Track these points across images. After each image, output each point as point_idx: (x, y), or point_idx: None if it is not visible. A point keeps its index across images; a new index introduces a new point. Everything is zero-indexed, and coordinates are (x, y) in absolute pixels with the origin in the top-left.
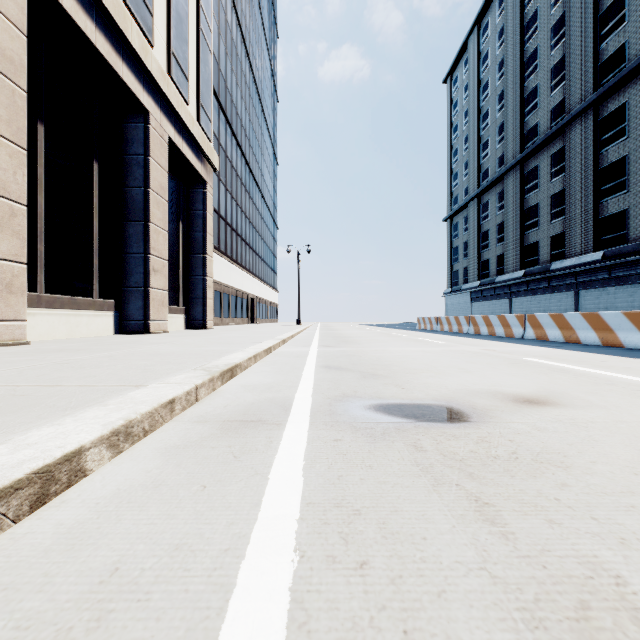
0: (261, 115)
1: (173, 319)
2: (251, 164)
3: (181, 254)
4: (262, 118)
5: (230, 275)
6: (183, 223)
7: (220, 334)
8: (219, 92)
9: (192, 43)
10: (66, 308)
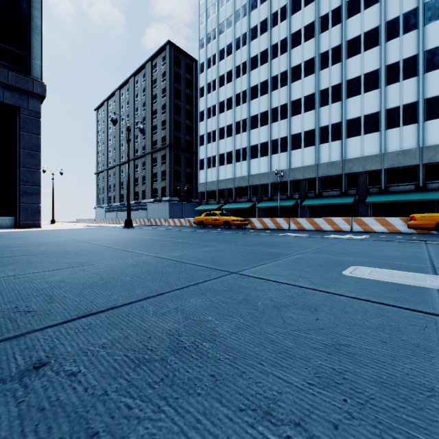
0: None
1: None
2: None
3: None
4: None
5: None
6: None
7: None
8: None
9: None
10: None
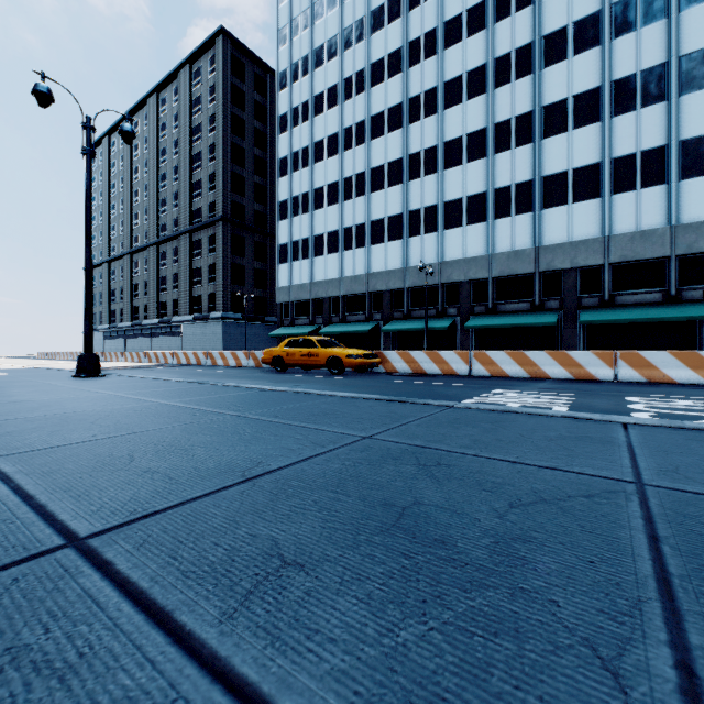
0: None
1: None
2: None
3: None
4: None
5: None
6: None
7: None
8: None
9: None
10: None
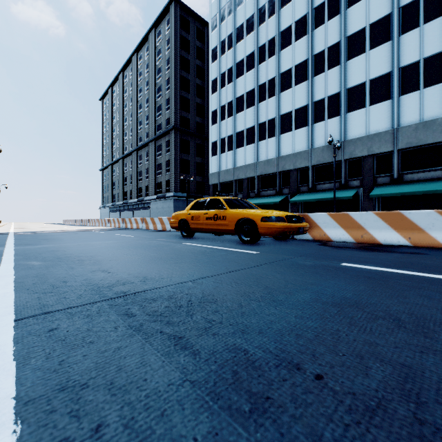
0: None
1: None
2: None
3: None
4: None
5: None
6: None
7: None
8: None
9: None
10: None
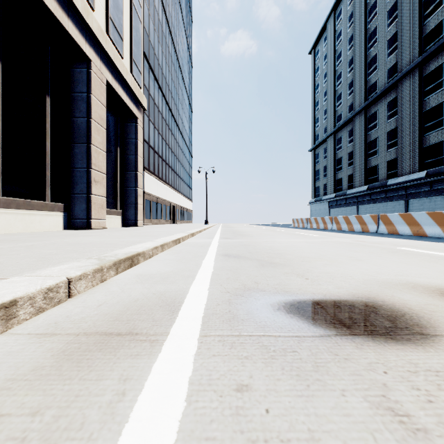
0: (180, 76)
1: (112, 219)
2: (173, 110)
3: (118, 171)
4: (181, 78)
5: (157, 189)
6: (120, 148)
7: (145, 229)
8: (149, 56)
9: (126, 13)
10: (21, 208)
